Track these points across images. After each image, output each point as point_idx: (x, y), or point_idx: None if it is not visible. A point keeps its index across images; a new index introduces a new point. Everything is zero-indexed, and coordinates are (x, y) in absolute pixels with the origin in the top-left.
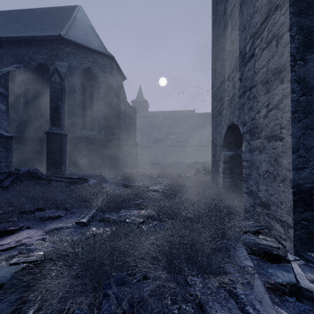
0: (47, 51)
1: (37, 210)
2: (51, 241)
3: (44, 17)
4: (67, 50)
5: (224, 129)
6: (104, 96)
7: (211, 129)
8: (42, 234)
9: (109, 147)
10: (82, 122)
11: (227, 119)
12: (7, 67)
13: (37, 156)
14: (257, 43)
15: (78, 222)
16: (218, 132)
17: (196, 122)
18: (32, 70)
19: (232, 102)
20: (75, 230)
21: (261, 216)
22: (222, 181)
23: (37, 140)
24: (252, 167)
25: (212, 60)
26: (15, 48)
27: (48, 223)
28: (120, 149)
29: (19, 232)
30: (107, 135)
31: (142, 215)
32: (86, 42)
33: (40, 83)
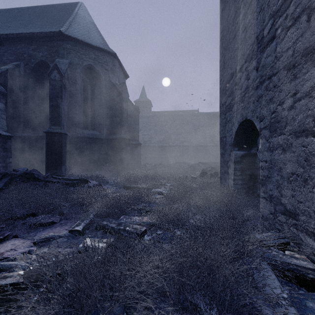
0: (47, 48)
1: (28, 216)
2: (39, 254)
3: (45, 14)
4: (68, 46)
5: (235, 126)
6: (106, 95)
7: (215, 129)
8: (29, 246)
9: (111, 147)
10: (83, 121)
11: (239, 115)
12: (7, 65)
13: (36, 156)
14: (280, 22)
15: (72, 231)
16: (228, 129)
17: (200, 122)
18: (32, 68)
19: (245, 95)
20: (68, 240)
21: (285, 226)
22: (233, 184)
23: (37, 140)
24: (273, 168)
25: (220, 52)
26: (15, 45)
27: (39, 231)
28: (123, 149)
29: (4, 243)
30: (109, 134)
31: (144, 222)
32: (87, 39)
33: (40, 81)
